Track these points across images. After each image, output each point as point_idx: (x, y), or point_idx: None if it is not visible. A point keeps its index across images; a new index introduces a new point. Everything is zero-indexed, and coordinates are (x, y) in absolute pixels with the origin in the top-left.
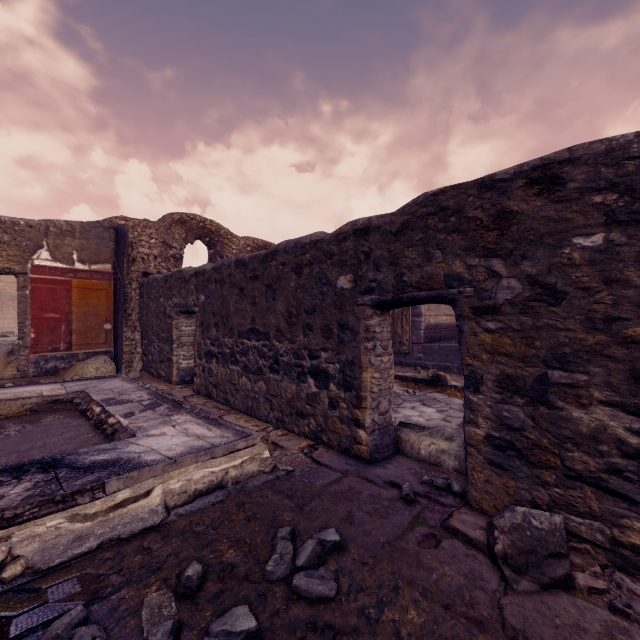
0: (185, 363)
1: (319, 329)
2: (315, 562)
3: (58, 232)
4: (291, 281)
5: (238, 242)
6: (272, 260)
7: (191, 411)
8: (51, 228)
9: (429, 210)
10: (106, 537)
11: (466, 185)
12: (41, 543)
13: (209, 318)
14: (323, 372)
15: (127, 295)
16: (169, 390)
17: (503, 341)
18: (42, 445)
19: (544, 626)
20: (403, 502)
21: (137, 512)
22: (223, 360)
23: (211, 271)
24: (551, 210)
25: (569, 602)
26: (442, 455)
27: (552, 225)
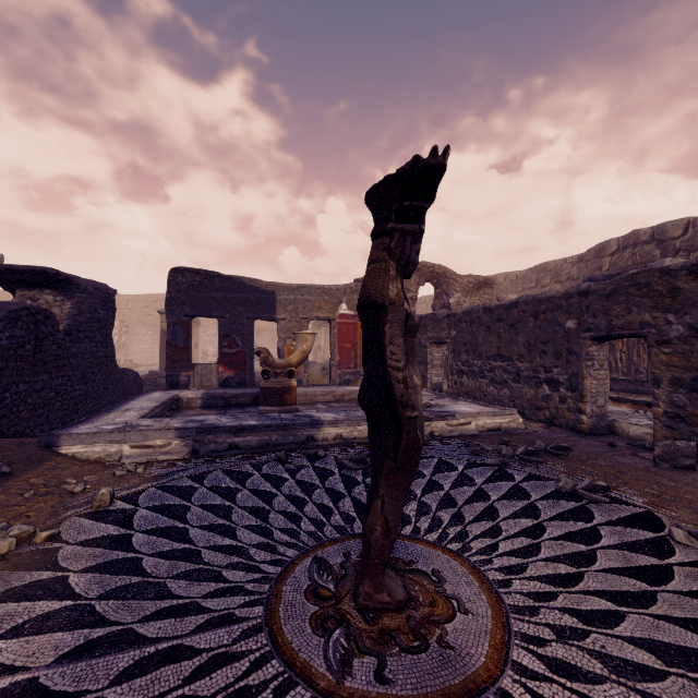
0: (435, 379)
1: (552, 354)
2: (556, 448)
3: (350, 291)
4: (530, 323)
5: (461, 281)
6: (514, 308)
7: (466, 401)
8: (347, 289)
9: (629, 283)
10: (460, 433)
11: (652, 271)
12: (439, 430)
13: (460, 347)
14: (555, 381)
15: None
16: None
17: (673, 359)
18: None
19: (667, 473)
20: (608, 446)
21: (467, 429)
22: (473, 376)
23: (461, 314)
24: None
25: (688, 472)
26: (646, 435)
27: None
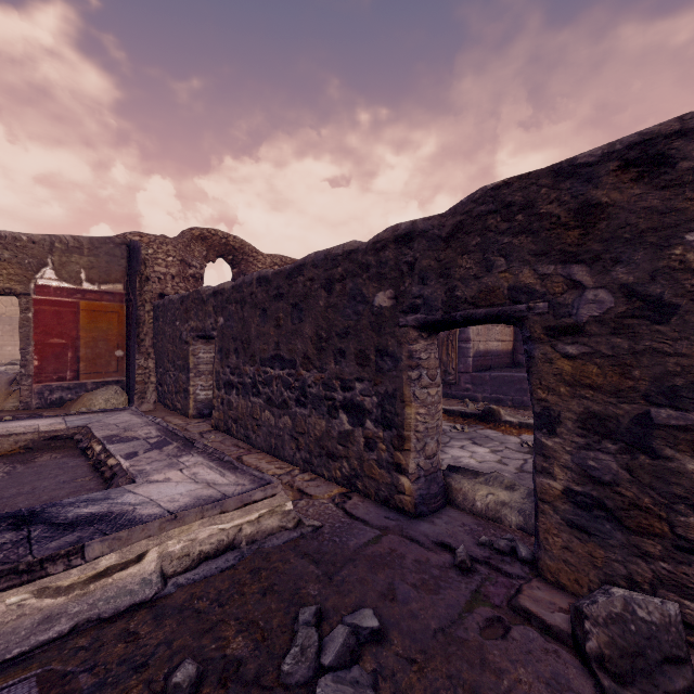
0: (203, 394)
1: (353, 355)
2: (346, 659)
3: (64, 248)
4: (320, 299)
5: (264, 260)
6: (299, 275)
7: (203, 451)
8: (56, 244)
9: (489, 208)
10: (82, 617)
11: (537, 174)
12: None
13: (228, 343)
14: (358, 406)
15: (140, 318)
16: (184, 425)
17: (588, 370)
18: (30, 490)
19: None
20: (457, 571)
21: (125, 582)
22: (244, 391)
23: (231, 290)
24: (655, 199)
25: None
26: (502, 508)
27: (656, 218)
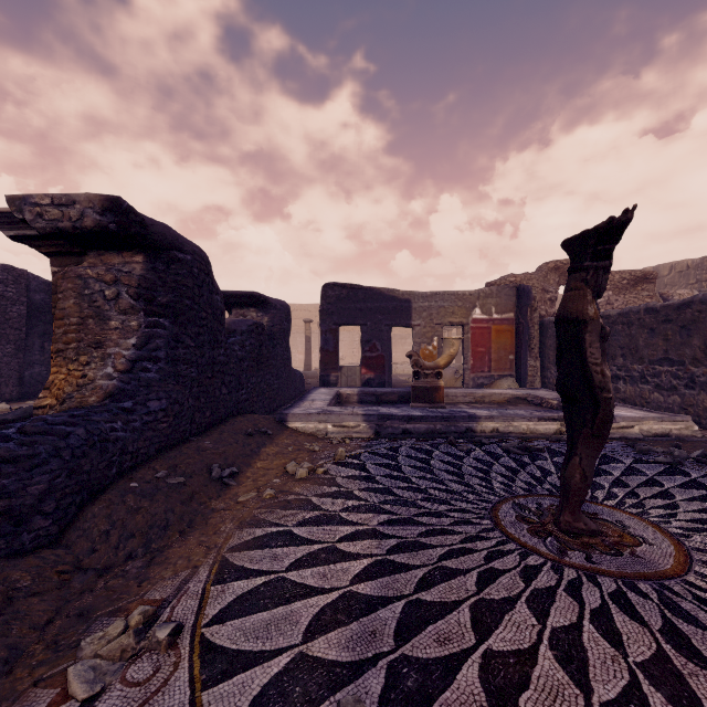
0: None
1: None
2: None
3: (484, 296)
4: None
5: (612, 277)
6: (686, 308)
7: (624, 406)
8: (480, 294)
9: None
10: (621, 436)
11: None
12: None
13: (615, 351)
14: None
15: (530, 335)
16: None
17: None
18: None
19: None
20: None
21: (629, 432)
22: (631, 381)
23: (616, 316)
24: None
25: None
26: None
27: None
